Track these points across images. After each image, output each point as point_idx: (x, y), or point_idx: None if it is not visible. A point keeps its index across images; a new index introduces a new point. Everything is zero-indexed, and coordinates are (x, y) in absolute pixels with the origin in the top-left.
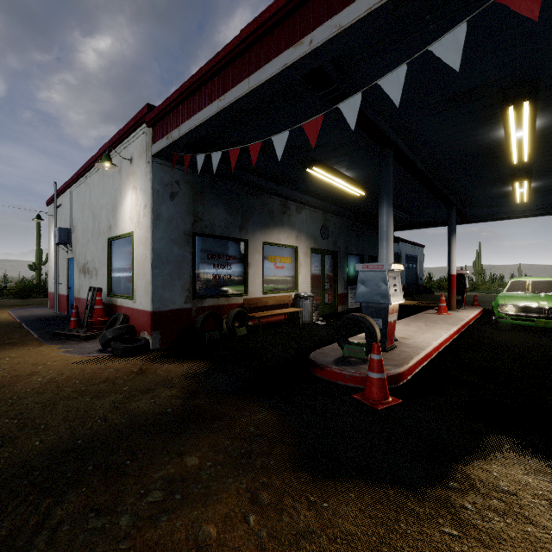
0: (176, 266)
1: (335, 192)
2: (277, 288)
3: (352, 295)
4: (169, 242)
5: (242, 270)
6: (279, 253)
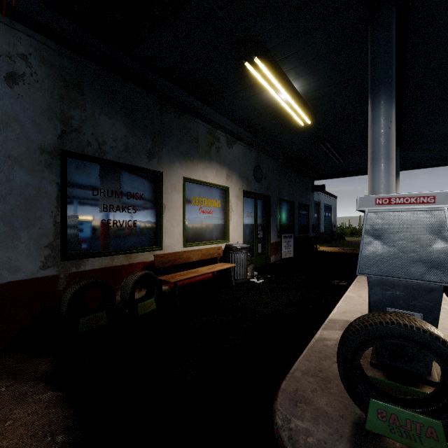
0: (21, 205)
1: (274, 123)
2: (203, 238)
3: (285, 244)
4: (3, 161)
5: (153, 214)
6: (205, 193)
